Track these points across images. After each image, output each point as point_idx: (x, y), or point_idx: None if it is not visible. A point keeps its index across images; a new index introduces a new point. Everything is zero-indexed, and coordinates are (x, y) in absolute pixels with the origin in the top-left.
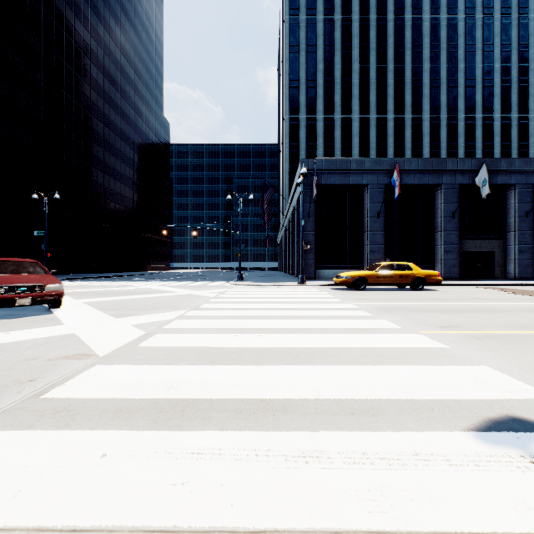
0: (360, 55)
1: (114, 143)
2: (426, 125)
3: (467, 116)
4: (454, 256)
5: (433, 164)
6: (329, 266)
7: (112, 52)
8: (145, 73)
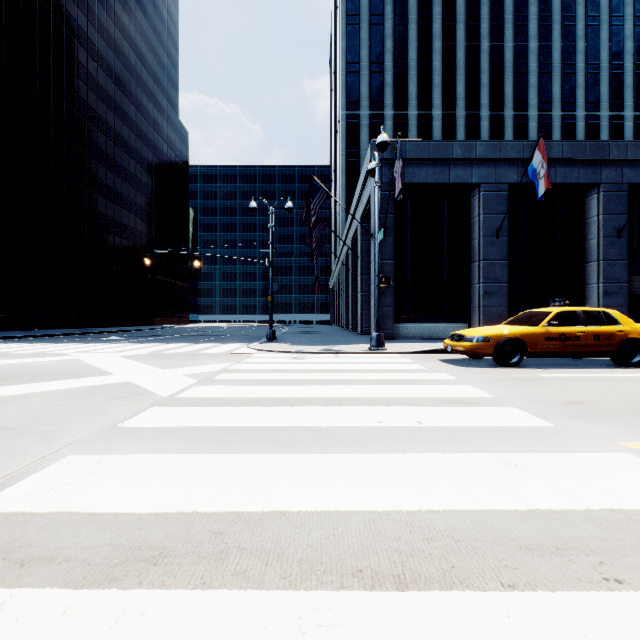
0: (444, 29)
1: (105, 148)
2: (533, 126)
3: (589, 113)
4: (620, 301)
5: (587, 151)
6: (416, 317)
7: (101, 22)
8: (152, 59)
